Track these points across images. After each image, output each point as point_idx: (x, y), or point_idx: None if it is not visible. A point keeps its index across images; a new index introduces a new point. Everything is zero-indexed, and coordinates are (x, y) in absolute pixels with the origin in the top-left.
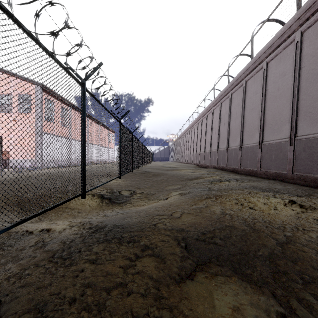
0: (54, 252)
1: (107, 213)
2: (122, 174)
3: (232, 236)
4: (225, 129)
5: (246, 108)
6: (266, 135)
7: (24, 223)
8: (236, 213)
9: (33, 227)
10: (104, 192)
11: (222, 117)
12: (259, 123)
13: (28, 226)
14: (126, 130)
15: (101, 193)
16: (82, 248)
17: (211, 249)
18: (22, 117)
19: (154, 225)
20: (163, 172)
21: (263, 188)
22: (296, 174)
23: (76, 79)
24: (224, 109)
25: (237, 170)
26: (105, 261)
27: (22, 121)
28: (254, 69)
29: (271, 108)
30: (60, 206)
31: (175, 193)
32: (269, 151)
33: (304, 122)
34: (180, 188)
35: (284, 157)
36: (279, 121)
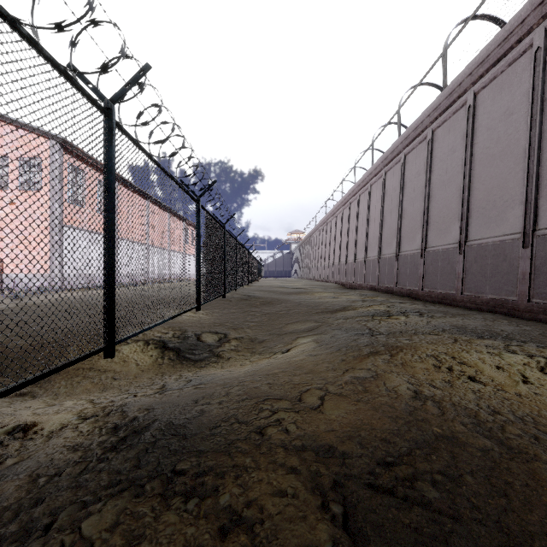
0: None
1: (169, 381)
2: (204, 302)
3: (464, 474)
4: (394, 220)
5: (434, 180)
6: (473, 228)
7: None
8: (448, 395)
9: (1, 419)
10: (169, 336)
11: (387, 198)
12: (460, 207)
13: None
14: (212, 220)
15: (162, 338)
16: (60, 512)
17: (419, 530)
18: (25, 197)
19: (260, 434)
20: (280, 298)
21: (478, 329)
22: (537, 302)
23: (89, 96)
24: (392, 183)
25: (416, 293)
26: None
27: (25, 206)
28: (449, 108)
29: (484, 178)
30: (79, 365)
31: (303, 338)
32: (479, 259)
33: None
34: (313, 329)
35: (511, 270)
36: (500, 202)
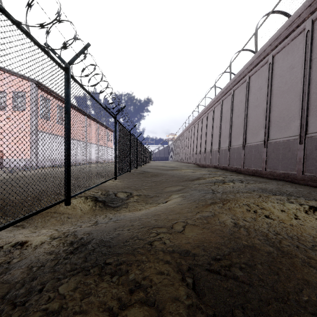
0: (11, 287)
1: (99, 219)
2: (118, 175)
3: (257, 264)
4: (227, 128)
5: (250, 105)
6: (272, 133)
7: (1, 233)
8: (252, 225)
9: (7, 239)
10: (99, 194)
11: (223, 115)
12: (264, 121)
13: (2, 238)
14: (123, 128)
15: (95, 195)
16: (46, 283)
17: (231, 290)
18: (16, 114)
19: (150, 244)
20: (162, 172)
21: (273, 190)
22: (307, 174)
23: (56, 61)
24: (226, 107)
25: (240, 170)
26: (71, 316)
27: (16, 120)
28: (258, 64)
29: (278, 104)
30: (48, 210)
31: (175, 195)
32: (275, 150)
33: (316, 118)
34: (180, 190)
35: (293, 156)
36: (287, 118)
